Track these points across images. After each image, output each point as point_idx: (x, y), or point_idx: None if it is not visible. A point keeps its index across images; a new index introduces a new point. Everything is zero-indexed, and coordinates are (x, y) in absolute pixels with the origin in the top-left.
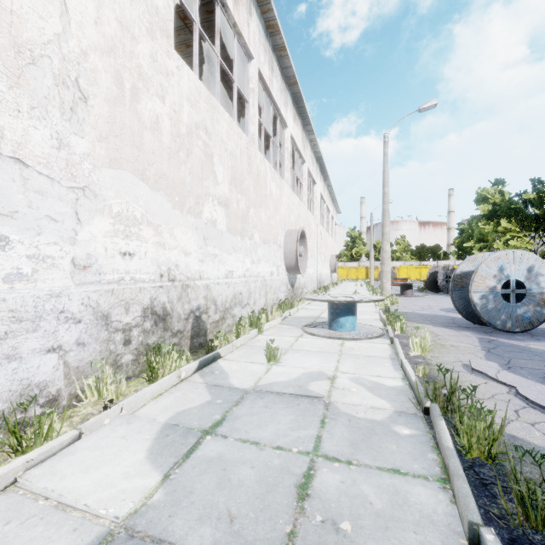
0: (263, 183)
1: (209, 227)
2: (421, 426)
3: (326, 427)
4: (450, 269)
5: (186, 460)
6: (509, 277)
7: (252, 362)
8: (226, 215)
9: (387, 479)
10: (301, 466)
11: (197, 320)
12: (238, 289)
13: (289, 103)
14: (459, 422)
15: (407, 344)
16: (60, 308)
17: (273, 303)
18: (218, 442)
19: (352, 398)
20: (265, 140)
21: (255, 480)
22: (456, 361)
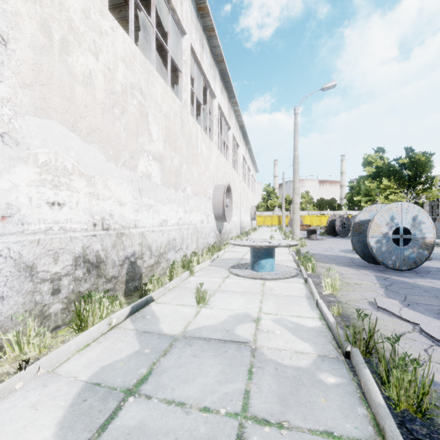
0: (195, 143)
1: (144, 180)
2: (344, 372)
3: (254, 379)
4: (345, 217)
5: (101, 434)
6: (398, 224)
7: (183, 304)
8: (160, 169)
9: None
10: (229, 434)
11: (132, 265)
12: (172, 235)
13: (217, 77)
14: (384, 372)
15: (318, 283)
16: None
17: (204, 247)
18: (141, 405)
19: (276, 342)
20: (197, 110)
21: None
22: (362, 299)
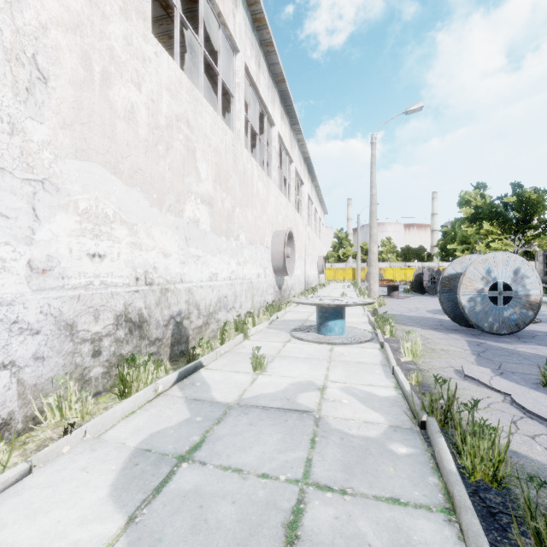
0: (250, 182)
1: (191, 227)
2: (418, 443)
3: (317, 448)
4: (435, 271)
5: (156, 496)
6: (496, 279)
7: (237, 371)
8: (209, 214)
9: (386, 511)
10: (289, 498)
11: (177, 326)
12: (223, 292)
13: (276, 101)
14: (460, 440)
15: (397, 348)
16: (13, 318)
17: (260, 306)
18: (195, 470)
19: (343, 412)
20: (252, 139)
21: (237, 520)
22: (448, 366)
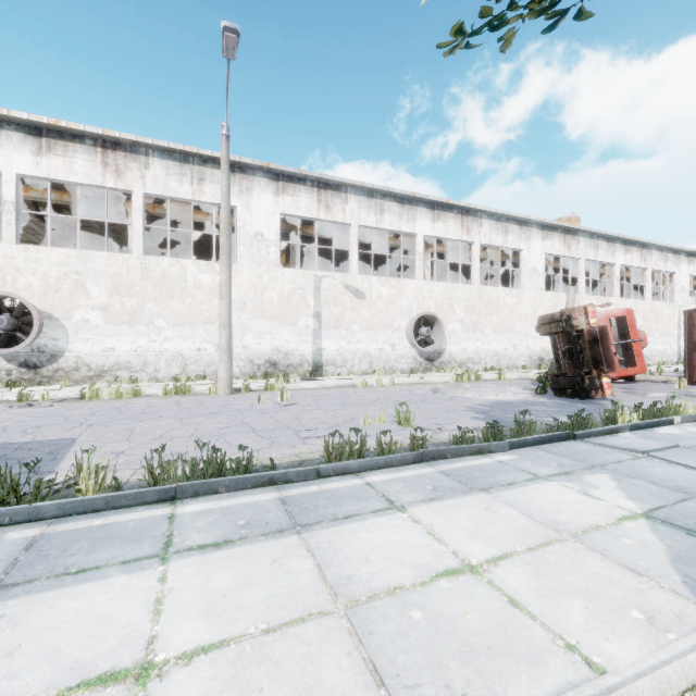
0: None
1: None
2: None
3: None
4: None
5: None
6: None
7: None
8: None
9: None
10: None
11: (552, 362)
12: None
13: (617, 249)
14: None
15: None
16: (524, 354)
17: None
18: None
19: None
20: None
21: None
22: None
